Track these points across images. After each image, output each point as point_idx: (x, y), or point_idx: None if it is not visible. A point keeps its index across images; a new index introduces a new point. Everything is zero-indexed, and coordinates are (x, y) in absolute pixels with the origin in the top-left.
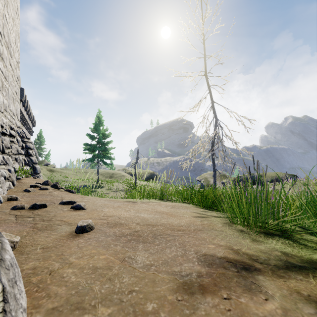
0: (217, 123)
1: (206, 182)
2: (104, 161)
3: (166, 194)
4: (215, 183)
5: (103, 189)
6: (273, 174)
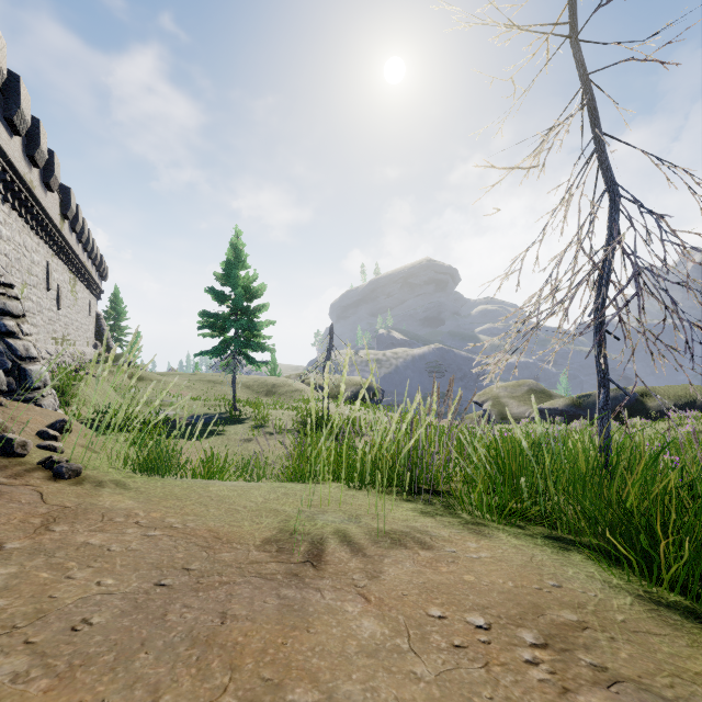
0: (618, 210)
1: (497, 407)
2: (248, 356)
3: (427, 469)
4: (607, 431)
5: (242, 427)
6: (679, 390)
